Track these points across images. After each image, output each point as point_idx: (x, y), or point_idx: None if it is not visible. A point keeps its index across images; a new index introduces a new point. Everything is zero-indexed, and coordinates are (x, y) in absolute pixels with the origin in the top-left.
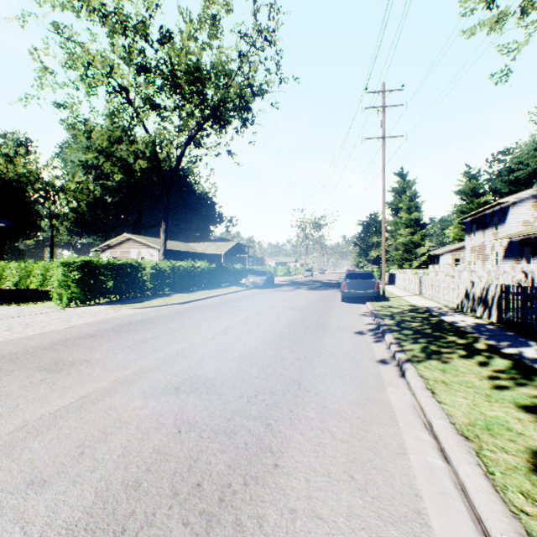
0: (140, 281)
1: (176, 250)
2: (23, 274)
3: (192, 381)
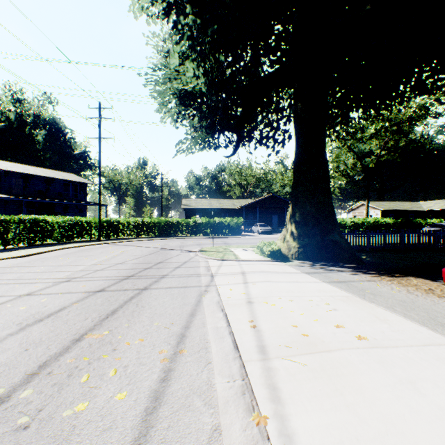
0: (344, 228)
1: (395, 209)
2: None
3: None
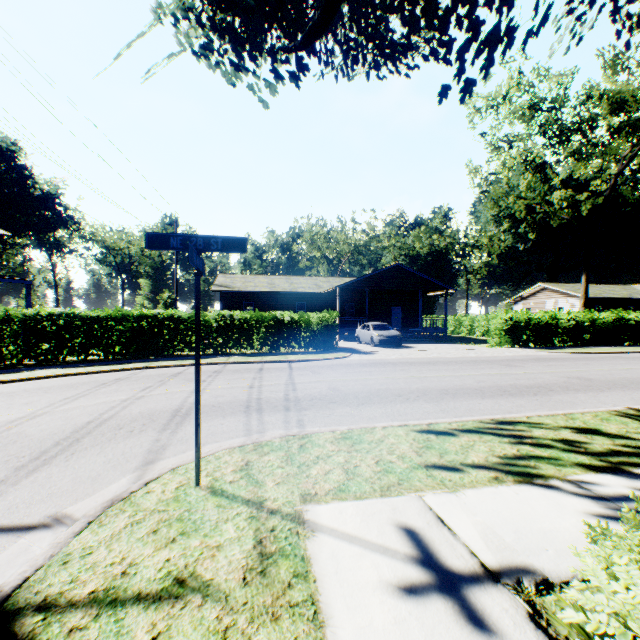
0: (553, 332)
1: (606, 297)
2: (455, 325)
3: (577, 377)
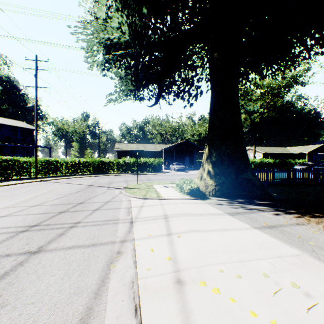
0: None
1: (272, 153)
2: None
3: None
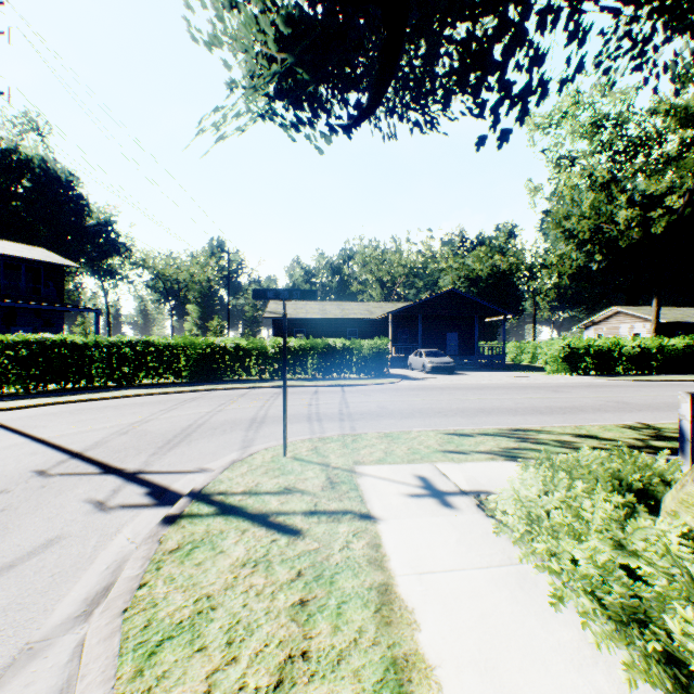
0: (617, 359)
1: (689, 322)
2: (517, 352)
3: (617, 401)
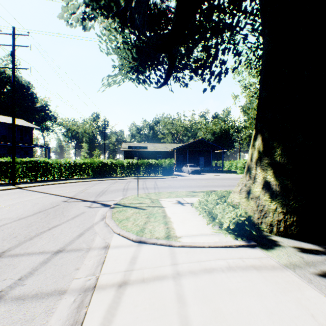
0: None
1: None
2: (229, 165)
3: None
